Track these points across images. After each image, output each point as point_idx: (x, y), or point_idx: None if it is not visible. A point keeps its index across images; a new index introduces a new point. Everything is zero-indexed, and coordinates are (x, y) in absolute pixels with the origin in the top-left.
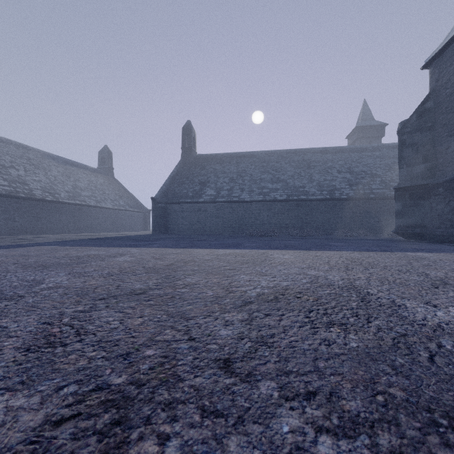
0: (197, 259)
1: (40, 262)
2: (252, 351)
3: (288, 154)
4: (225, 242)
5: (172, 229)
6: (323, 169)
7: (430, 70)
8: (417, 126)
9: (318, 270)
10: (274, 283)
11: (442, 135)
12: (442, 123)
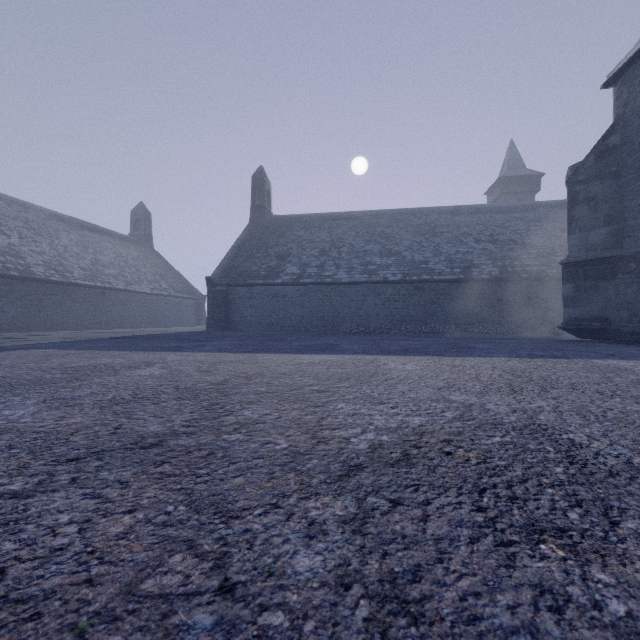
0: (267, 371)
1: (9, 377)
2: (375, 639)
3: (403, 216)
4: (313, 344)
5: (237, 323)
6: (454, 237)
7: (614, 89)
8: (596, 172)
9: (466, 393)
10: (398, 420)
11: (633, 185)
12: (633, 166)
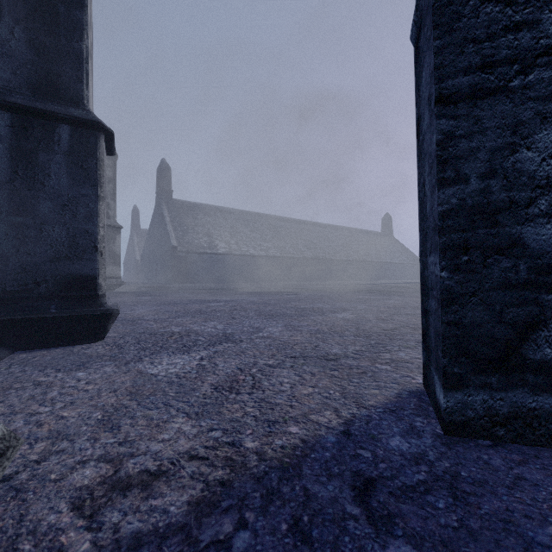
0: None
1: None
2: None
3: None
4: None
5: None
6: None
7: None
8: None
9: None
10: None
11: None
12: None
